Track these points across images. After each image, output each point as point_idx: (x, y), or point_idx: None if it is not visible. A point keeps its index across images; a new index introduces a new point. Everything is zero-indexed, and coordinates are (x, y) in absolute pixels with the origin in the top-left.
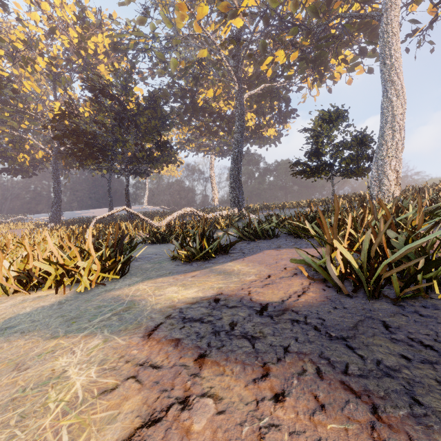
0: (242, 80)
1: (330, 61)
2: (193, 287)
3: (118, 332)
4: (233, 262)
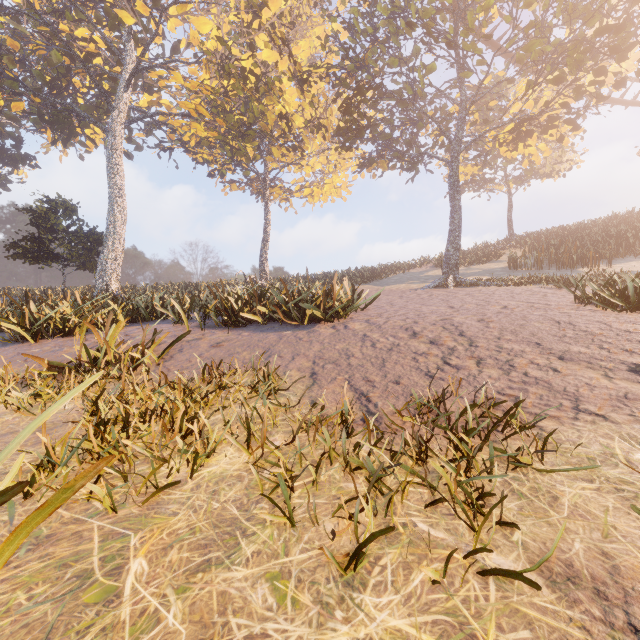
0: None
1: (77, 128)
2: None
3: None
4: None
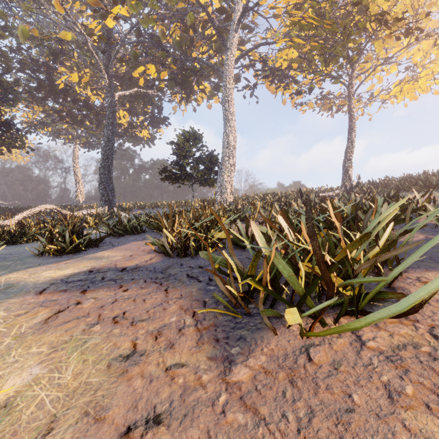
0: (114, 76)
1: (194, 87)
2: (69, 269)
3: (10, 298)
4: (104, 251)
